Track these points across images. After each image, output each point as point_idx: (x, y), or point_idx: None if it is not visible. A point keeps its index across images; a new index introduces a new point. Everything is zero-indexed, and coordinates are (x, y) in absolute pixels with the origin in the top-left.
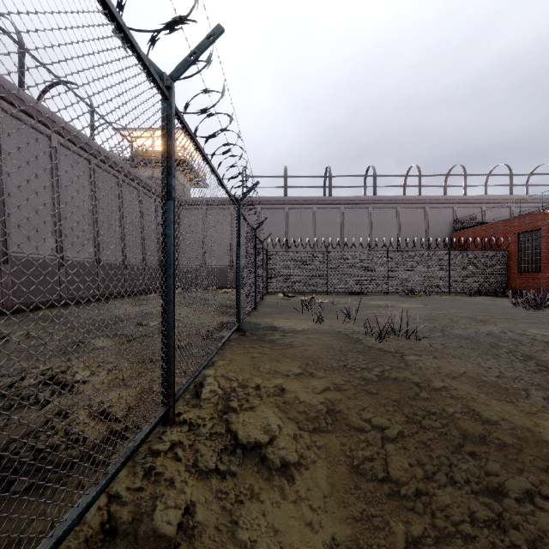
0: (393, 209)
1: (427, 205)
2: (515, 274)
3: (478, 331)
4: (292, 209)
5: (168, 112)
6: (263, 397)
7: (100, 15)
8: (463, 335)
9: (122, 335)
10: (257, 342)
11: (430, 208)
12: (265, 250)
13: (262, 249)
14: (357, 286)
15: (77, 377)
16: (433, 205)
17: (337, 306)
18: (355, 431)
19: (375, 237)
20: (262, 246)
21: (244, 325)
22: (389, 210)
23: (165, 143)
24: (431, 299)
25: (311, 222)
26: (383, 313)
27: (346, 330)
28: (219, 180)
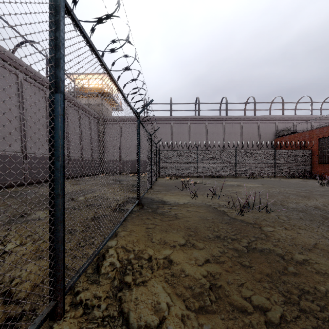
0: (238, 124)
1: (259, 121)
2: (317, 164)
3: (307, 205)
4: (175, 124)
5: (56, 3)
6: (154, 270)
7: None
8: (298, 208)
9: None
10: (151, 214)
11: (261, 123)
12: (158, 149)
13: (156, 148)
14: (216, 172)
15: (7, 248)
16: (263, 121)
17: (205, 185)
18: (238, 312)
19: (227, 141)
20: (156, 146)
21: (143, 200)
22: (235, 124)
23: (52, 35)
24: (264, 181)
25: (187, 132)
26: (236, 191)
27: (214, 204)
28: (121, 93)
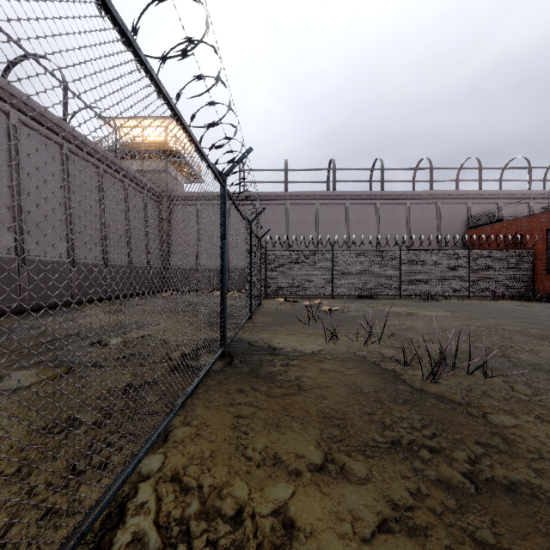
0: (402, 205)
1: (439, 201)
2: (543, 275)
3: None
4: (293, 205)
5: None
6: None
7: (94, 6)
8: (543, 365)
9: (59, 364)
10: (248, 380)
11: (442, 204)
12: (263, 248)
13: (259, 247)
14: (366, 288)
15: None
16: (446, 201)
17: (349, 314)
18: None
19: (383, 235)
20: (260, 244)
21: (233, 345)
22: (397, 206)
23: None
24: (453, 305)
25: (314, 219)
26: (408, 325)
27: (373, 355)
28: (178, 119)
